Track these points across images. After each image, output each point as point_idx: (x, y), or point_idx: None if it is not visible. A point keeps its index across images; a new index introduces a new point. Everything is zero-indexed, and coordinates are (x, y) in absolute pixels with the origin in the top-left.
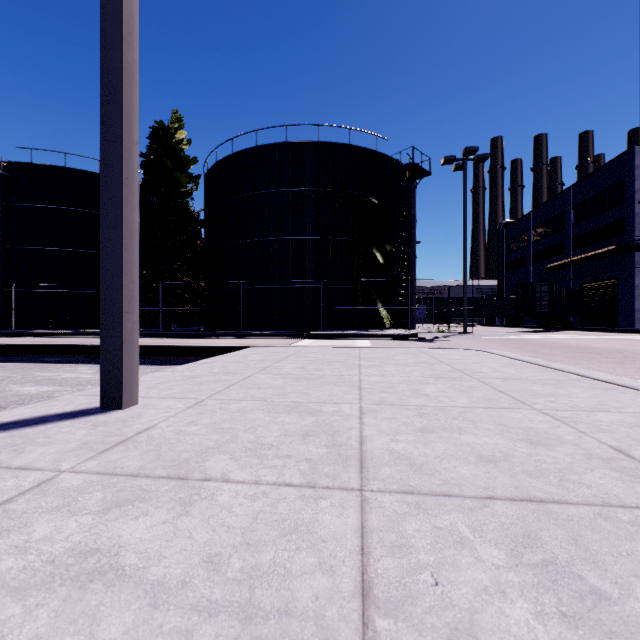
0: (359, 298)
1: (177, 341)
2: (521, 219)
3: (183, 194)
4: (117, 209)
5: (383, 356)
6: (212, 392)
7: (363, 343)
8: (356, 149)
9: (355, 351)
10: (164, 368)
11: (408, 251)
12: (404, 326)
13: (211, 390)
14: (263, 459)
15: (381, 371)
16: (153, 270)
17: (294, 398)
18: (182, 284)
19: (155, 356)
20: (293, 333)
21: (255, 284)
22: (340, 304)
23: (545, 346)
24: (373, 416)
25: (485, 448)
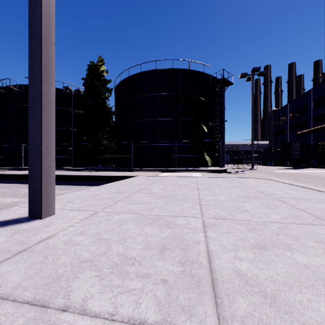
0: (194, 150)
1: (99, 173)
2: (282, 108)
3: (104, 98)
4: (38, 85)
5: (210, 182)
6: (105, 206)
7: (197, 174)
8: (192, 71)
9: (194, 179)
10: (89, 187)
11: (220, 125)
12: (218, 165)
13: (105, 204)
14: (124, 278)
15: (211, 192)
16: (89, 137)
17: (157, 212)
18: (103, 144)
19: (85, 181)
20: (159, 169)
21: (140, 143)
22: (184, 154)
23: (302, 176)
24: (214, 230)
25: (324, 272)
